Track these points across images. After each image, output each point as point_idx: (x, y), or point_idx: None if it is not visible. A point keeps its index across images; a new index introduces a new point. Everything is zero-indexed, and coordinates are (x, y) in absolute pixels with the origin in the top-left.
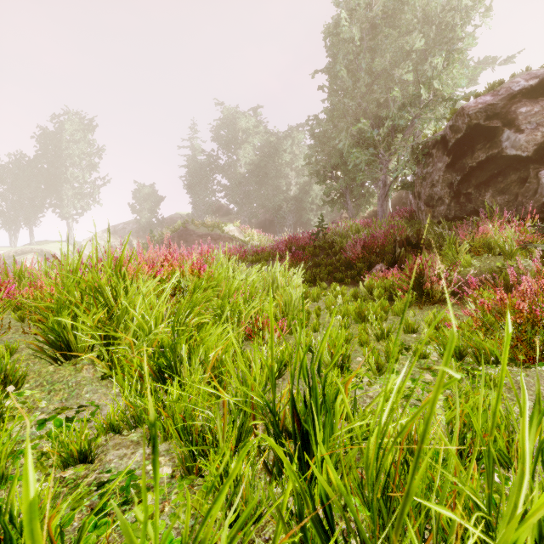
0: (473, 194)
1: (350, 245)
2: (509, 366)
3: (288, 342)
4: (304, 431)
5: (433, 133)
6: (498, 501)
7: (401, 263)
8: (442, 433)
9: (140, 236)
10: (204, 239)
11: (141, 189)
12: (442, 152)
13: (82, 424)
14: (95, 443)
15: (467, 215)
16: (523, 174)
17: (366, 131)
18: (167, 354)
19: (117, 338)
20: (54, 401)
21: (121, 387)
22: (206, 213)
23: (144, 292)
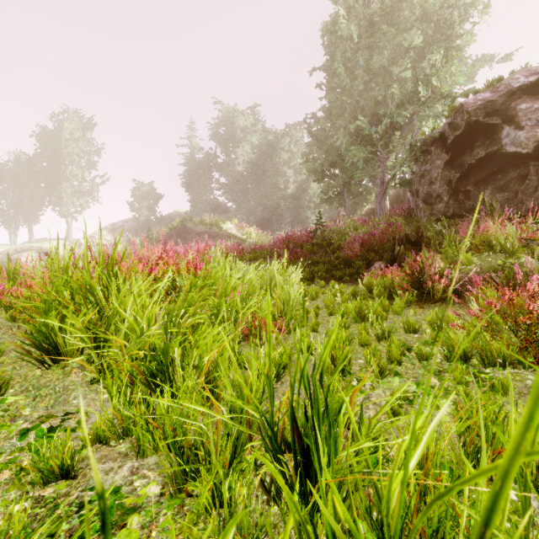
0: (472, 191)
1: (348, 242)
2: (517, 369)
3: (286, 344)
4: (304, 442)
5: (431, 130)
6: (519, 524)
7: (400, 260)
8: (453, 445)
9: (139, 234)
10: (202, 237)
11: (140, 187)
12: (440, 149)
13: (65, 436)
14: (78, 457)
15: (466, 213)
16: (523, 171)
17: (364, 128)
18: (160, 356)
19: (108, 340)
20: (39, 408)
21: (110, 392)
22: (205, 211)
23: (135, 292)
